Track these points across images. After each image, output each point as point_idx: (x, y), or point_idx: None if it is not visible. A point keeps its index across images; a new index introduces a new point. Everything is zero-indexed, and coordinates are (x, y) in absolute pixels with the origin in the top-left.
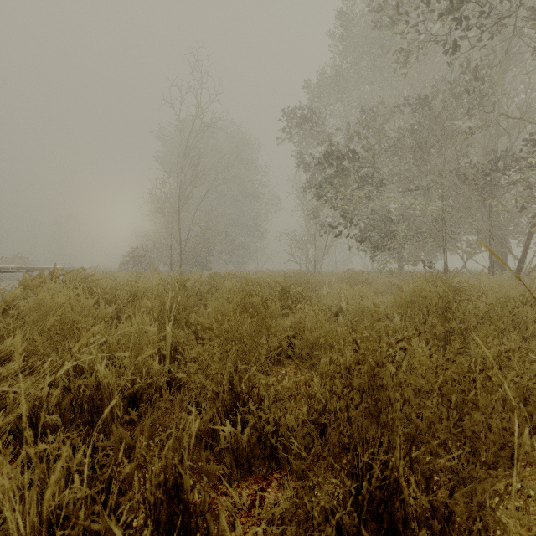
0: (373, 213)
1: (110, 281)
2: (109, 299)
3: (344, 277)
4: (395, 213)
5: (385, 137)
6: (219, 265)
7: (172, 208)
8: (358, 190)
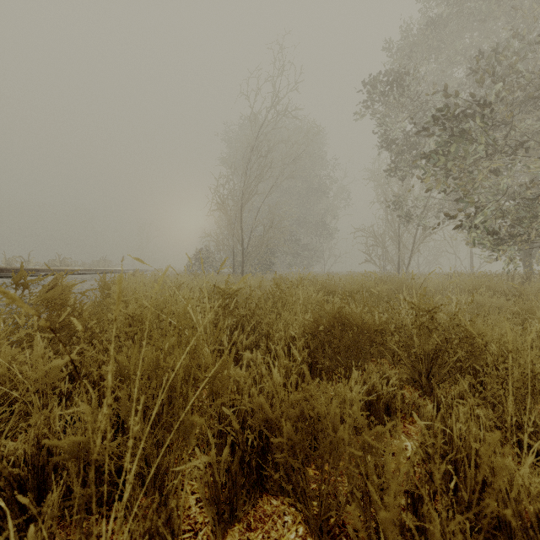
0: (496, 194)
1: (146, 288)
2: (93, 328)
3: (470, 284)
4: (530, 192)
5: (518, 84)
6: (283, 267)
7: (233, 205)
8: (479, 159)
